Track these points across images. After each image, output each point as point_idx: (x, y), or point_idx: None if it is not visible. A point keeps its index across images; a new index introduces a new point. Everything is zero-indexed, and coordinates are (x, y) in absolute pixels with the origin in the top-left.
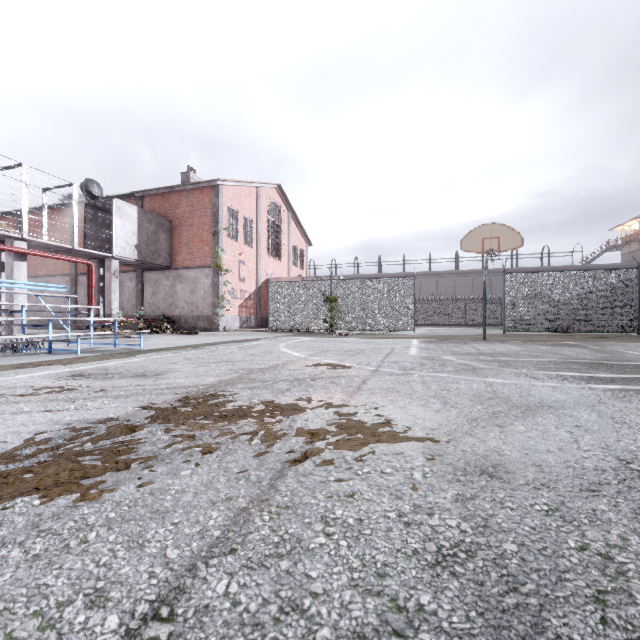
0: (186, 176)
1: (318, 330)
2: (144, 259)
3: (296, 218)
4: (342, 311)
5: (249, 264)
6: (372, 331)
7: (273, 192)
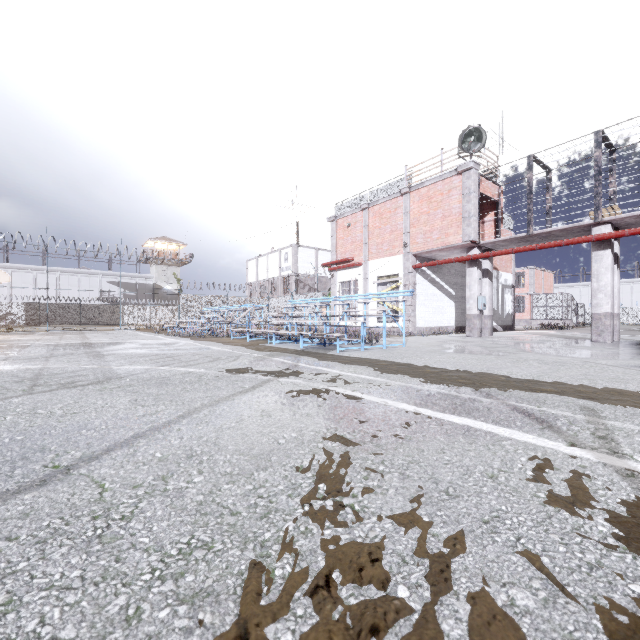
0: None
1: None
2: None
3: None
4: None
5: None
6: None
7: None
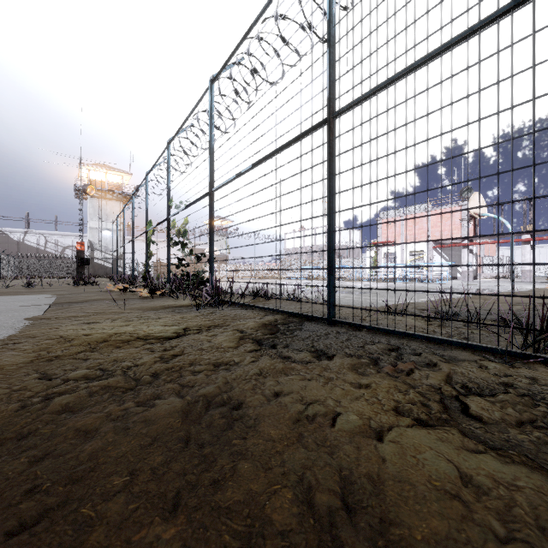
0: None
1: None
2: None
3: None
4: None
5: None
6: None
7: None
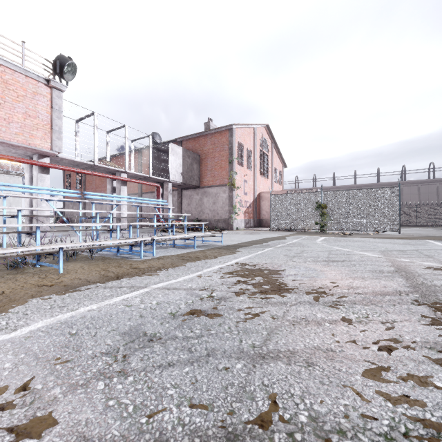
0: (207, 125)
1: (310, 230)
2: (185, 182)
3: (277, 148)
4: (331, 215)
5: (249, 182)
6: (358, 231)
7: (263, 130)
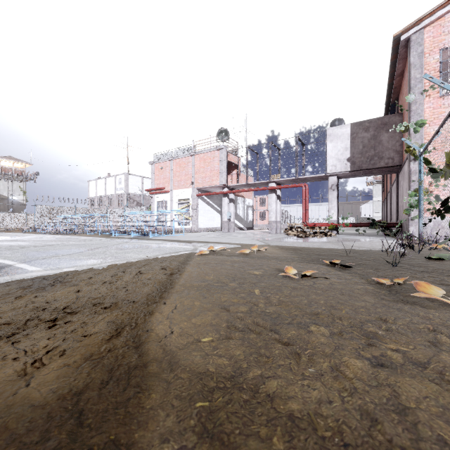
0: None
1: None
2: (359, 168)
3: None
4: None
5: None
6: None
7: None
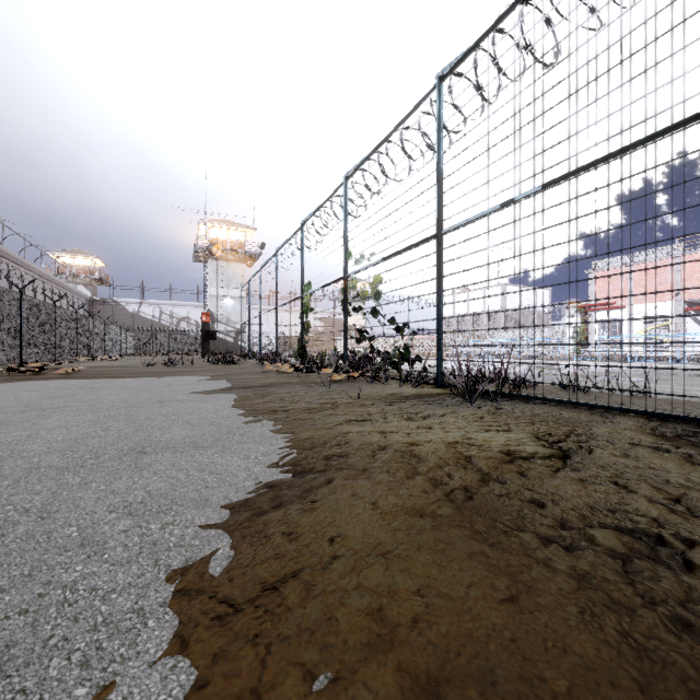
0: None
1: None
2: None
3: None
4: None
5: None
6: None
7: None
